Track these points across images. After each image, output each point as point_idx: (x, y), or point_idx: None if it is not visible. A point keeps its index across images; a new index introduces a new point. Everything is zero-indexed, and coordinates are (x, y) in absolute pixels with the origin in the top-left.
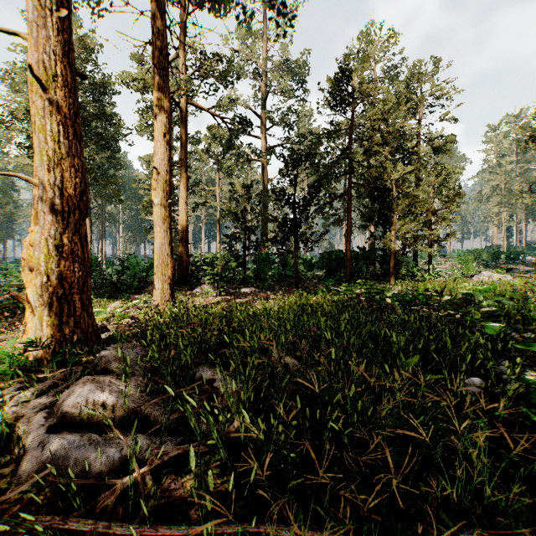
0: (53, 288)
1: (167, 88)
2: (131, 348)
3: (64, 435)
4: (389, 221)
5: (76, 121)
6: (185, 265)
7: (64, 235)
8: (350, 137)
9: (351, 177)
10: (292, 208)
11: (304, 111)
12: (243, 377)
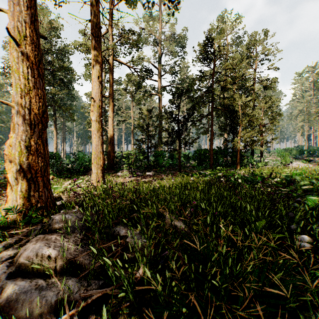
0: (24, 173)
1: (99, 48)
2: (73, 213)
3: (17, 282)
4: (236, 131)
5: (40, 66)
6: (112, 157)
7: (31, 139)
8: (212, 80)
9: (213, 104)
10: (177, 123)
11: (184, 65)
12: (146, 235)
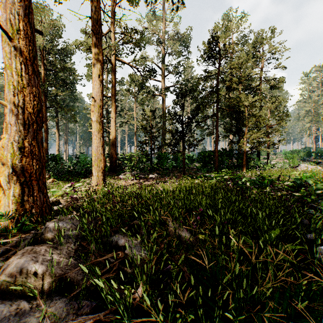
0: (17, 177)
1: (100, 46)
2: (68, 220)
3: None
4: (242, 132)
5: (34, 62)
6: (114, 160)
7: (25, 140)
8: (217, 79)
9: (218, 104)
10: (181, 124)
11: (188, 65)
12: (147, 247)
